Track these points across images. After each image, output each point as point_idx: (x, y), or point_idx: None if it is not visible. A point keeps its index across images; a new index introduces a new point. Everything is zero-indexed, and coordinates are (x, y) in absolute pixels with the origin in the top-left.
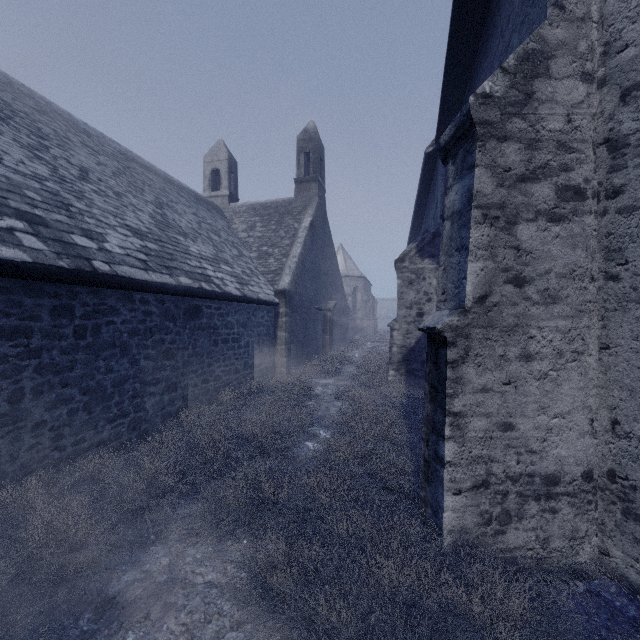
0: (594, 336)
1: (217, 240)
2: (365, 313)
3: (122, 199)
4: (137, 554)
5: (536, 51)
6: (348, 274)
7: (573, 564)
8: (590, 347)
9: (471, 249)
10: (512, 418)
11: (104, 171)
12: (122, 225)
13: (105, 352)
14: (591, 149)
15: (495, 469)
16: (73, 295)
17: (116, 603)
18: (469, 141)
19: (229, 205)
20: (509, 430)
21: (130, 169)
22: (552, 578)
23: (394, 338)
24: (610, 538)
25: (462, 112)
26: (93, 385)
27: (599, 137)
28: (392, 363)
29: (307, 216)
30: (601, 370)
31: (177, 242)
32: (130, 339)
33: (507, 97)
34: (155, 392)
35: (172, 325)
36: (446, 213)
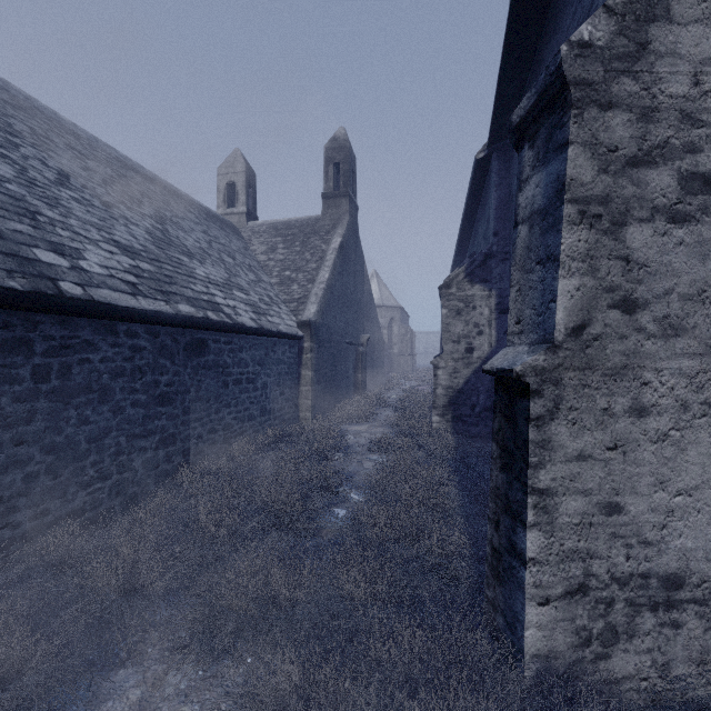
0: None
1: (231, 262)
2: (402, 348)
3: (112, 210)
4: (98, 683)
5: None
6: (383, 304)
7: (703, 699)
8: None
9: (563, 260)
10: (619, 496)
11: (92, 177)
12: (108, 240)
13: (77, 398)
14: None
15: (596, 568)
16: (31, 325)
17: None
18: (558, 111)
19: (247, 224)
20: (615, 513)
21: (127, 178)
22: None
23: (439, 378)
24: None
25: (548, 70)
26: (60, 441)
27: None
28: (436, 407)
29: (336, 236)
30: None
31: (179, 263)
32: (112, 381)
33: (613, 47)
34: (146, 447)
35: (169, 363)
36: (521, 215)
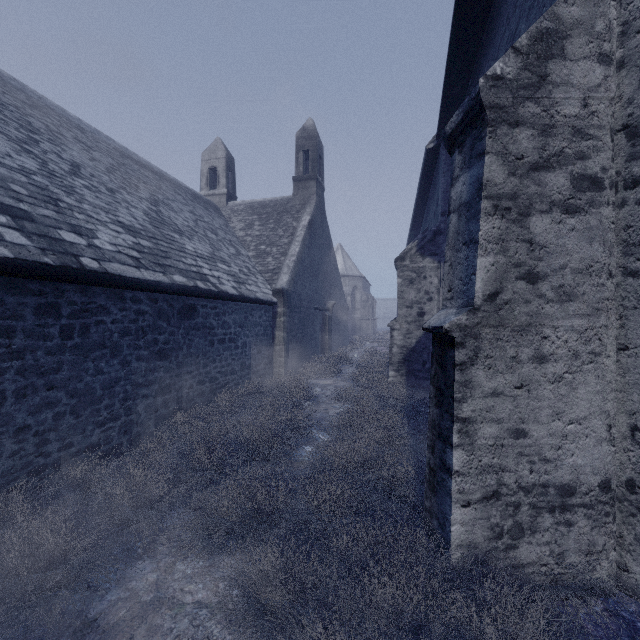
0: (612, 336)
1: (214, 238)
2: (364, 313)
3: (115, 195)
4: (123, 569)
5: (550, 30)
6: (347, 274)
7: (590, 581)
8: (608, 348)
9: (481, 243)
10: (525, 424)
11: (97, 167)
12: (114, 221)
13: (94, 353)
14: (609, 136)
15: (506, 479)
16: (59, 293)
17: (97, 626)
18: (478, 127)
19: (227, 204)
20: (521, 437)
21: (125, 166)
22: (568, 596)
23: (394, 338)
24: (629, 552)
25: (471, 96)
26: (81, 387)
27: (617, 123)
28: (392, 364)
29: (306, 214)
30: (619, 372)
31: (172, 240)
32: (121, 339)
33: (519, 79)
34: (148, 394)
35: (166, 325)
36: (452, 205)
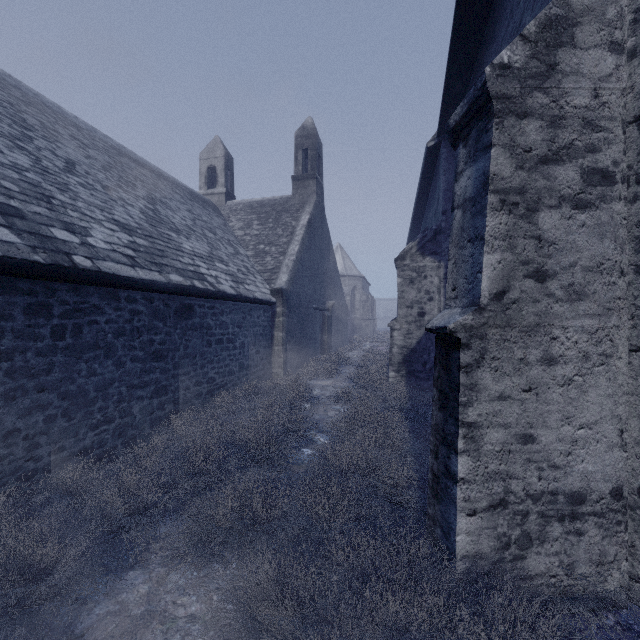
0: (624, 337)
1: (212, 237)
2: (364, 313)
3: (111, 193)
4: (113, 580)
5: (560, 17)
6: (346, 274)
7: (601, 593)
8: (619, 349)
9: (487, 239)
10: (533, 429)
11: (93, 164)
12: (109, 219)
13: (87, 354)
14: (620, 128)
15: (514, 486)
16: (50, 292)
17: None
18: (484, 119)
19: (226, 203)
20: (529, 442)
21: (122, 164)
22: (579, 610)
23: (394, 338)
24: None
25: (476, 86)
26: (73, 389)
27: (628, 115)
28: (392, 364)
29: (305, 214)
30: (631, 375)
31: (169, 238)
32: (115, 340)
33: (527, 68)
34: (143, 396)
35: (162, 325)
36: (456, 201)
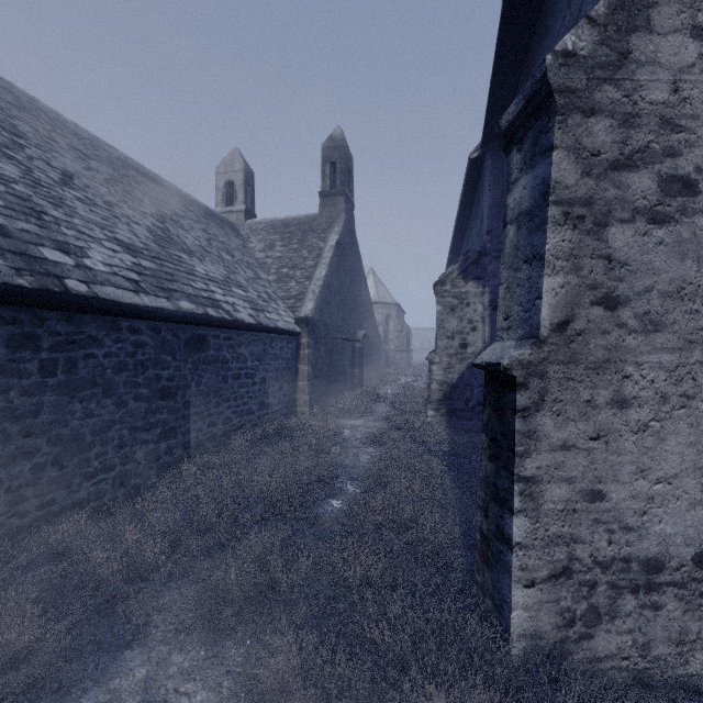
0: None
1: (229, 260)
2: (398, 344)
3: (114, 209)
4: (105, 662)
5: None
6: (379, 301)
7: (682, 677)
8: None
9: (548, 259)
10: (602, 484)
11: (94, 177)
12: (111, 239)
13: (82, 392)
14: None
15: (579, 552)
16: (38, 322)
17: None
18: (543, 117)
19: (245, 222)
20: (598, 500)
21: (128, 177)
22: (657, 699)
23: (433, 373)
24: None
25: (534, 78)
26: (66, 433)
27: None
28: (431, 402)
29: (333, 234)
30: None
31: (180, 261)
32: (116, 376)
33: (595, 56)
34: (148, 439)
35: (170, 358)
36: (509, 215)
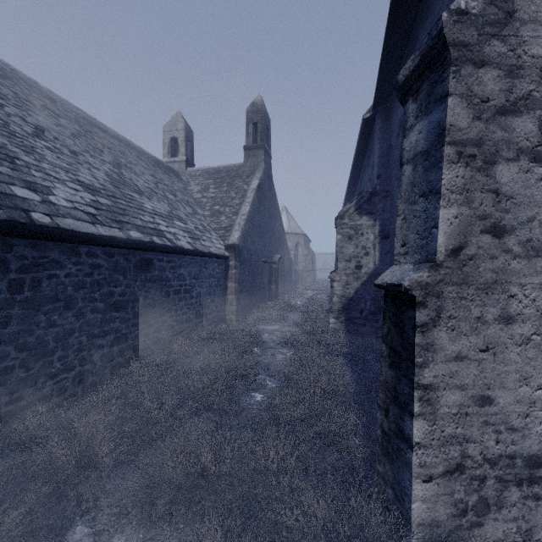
0: None
1: (172, 199)
2: (305, 265)
3: (78, 157)
4: None
5: None
6: (291, 231)
7: None
8: None
9: (443, 193)
10: (490, 390)
11: (62, 131)
12: (73, 180)
13: (46, 306)
14: None
15: (471, 450)
16: (7, 248)
17: None
18: (438, 69)
19: (186, 169)
20: (487, 404)
21: (91, 133)
22: None
23: (334, 289)
24: None
25: (431, 34)
26: (32, 341)
27: None
28: (333, 312)
29: (255, 179)
30: None
31: (131, 199)
32: (75, 292)
33: (485, 15)
34: (103, 344)
35: (122, 278)
36: (405, 157)
